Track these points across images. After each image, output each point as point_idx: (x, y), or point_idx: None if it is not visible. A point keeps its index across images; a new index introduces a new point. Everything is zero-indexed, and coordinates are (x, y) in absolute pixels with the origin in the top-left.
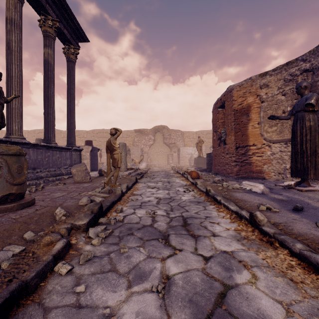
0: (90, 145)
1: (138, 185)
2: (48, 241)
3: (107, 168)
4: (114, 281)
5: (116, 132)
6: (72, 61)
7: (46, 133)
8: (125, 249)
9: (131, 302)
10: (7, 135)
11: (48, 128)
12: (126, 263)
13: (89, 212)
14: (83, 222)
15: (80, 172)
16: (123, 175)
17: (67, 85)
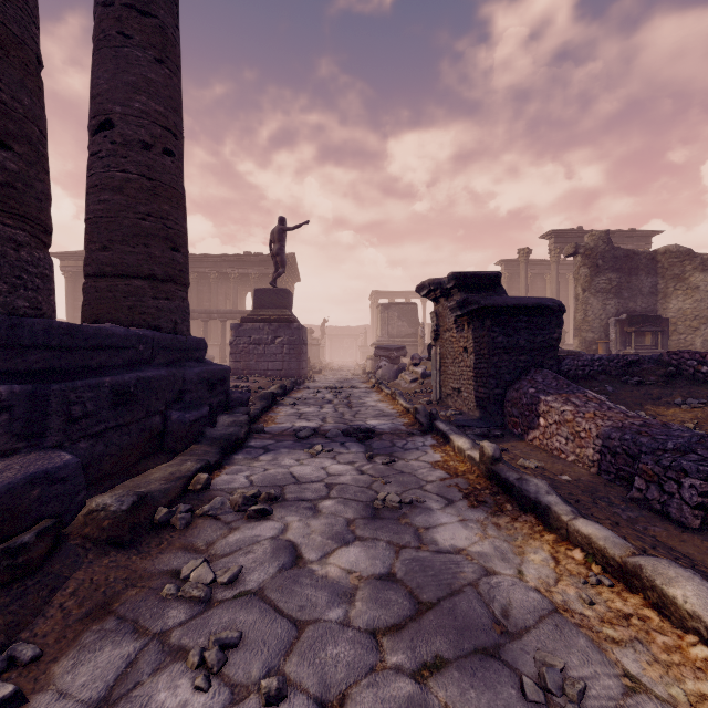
0: None
1: None
2: None
3: None
4: None
5: None
6: None
7: None
8: None
9: None
10: None
11: None
12: None
13: None
14: None
15: None
16: None
17: None
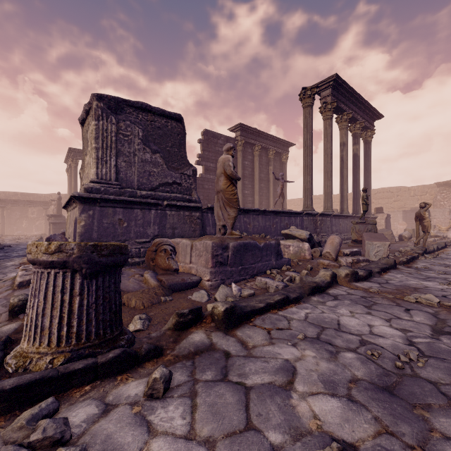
0: (381, 212)
1: (448, 249)
2: (411, 253)
3: (416, 233)
4: (443, 262)
5: (425, 206)
6: (368, 142)
7: (354, 207)
8: (445, 259)
9: (450, 263)
10: (341, 212)
11: (356, 203)
12: (447, 261)
13: (420, 250)
14: (420, 252)
15: (387, 235)
16: (427, 241)
17: (364, 164)
